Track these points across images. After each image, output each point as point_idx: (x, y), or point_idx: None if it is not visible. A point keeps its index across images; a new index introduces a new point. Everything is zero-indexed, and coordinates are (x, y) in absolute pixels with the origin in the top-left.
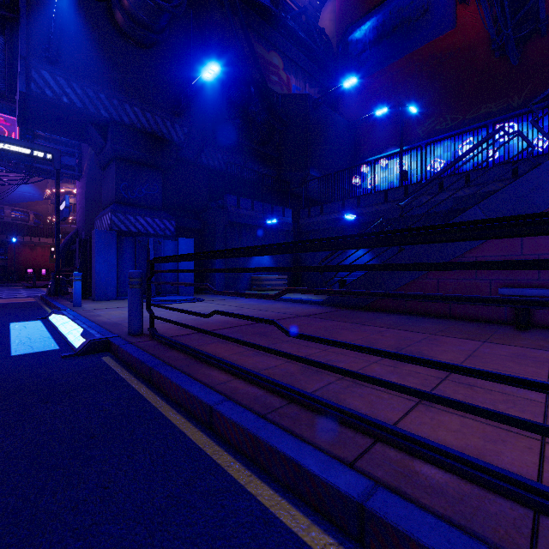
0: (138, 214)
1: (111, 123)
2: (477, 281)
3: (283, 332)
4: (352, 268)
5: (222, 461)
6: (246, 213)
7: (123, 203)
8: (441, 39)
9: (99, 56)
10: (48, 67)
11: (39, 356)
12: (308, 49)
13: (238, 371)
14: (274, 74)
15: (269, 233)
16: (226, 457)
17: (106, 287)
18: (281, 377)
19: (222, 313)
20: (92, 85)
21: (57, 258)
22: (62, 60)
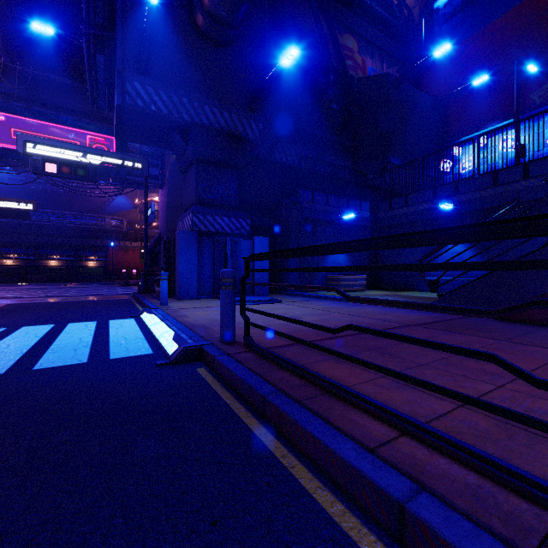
0: (216, 214)
1: (192, 126)
2: None
3: (523, 379)
4: None
5: None
6: (321, 208)
7: (203, 204)
8: None
9: (182, 61)
10: (139, 78)
11: (134, 362)
12: (385, 25)
13: (402, 423)
14: (348, 58)
15: (345, 229)
16: None
17: (188, 287)
18: (477, 440)
19: (364, 330)
20: (176, 90)
21: (146, 259)
22: (150, 70)
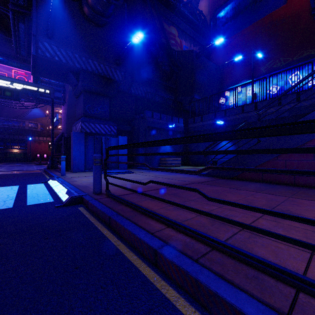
0: (96, 123)
1: (81, 70)
2: (314, 161)
3: (205, 197)
4: (269, 151)
5: (170, 296)
6: (157, 121)
7: (88, 116)
8: (277, 11)
9: (75, 32)
10: (47, 40)
11: (42, 206)
12: (192, 23)
13: (169, 222)
14: (173, 39)
15: (170, 133)
16: (172, 292)
17: (79, 164)
18: (198, 227)
19: (156, 182)
20: (71, 49)
21: (52, 148)
22: (55, 36)
